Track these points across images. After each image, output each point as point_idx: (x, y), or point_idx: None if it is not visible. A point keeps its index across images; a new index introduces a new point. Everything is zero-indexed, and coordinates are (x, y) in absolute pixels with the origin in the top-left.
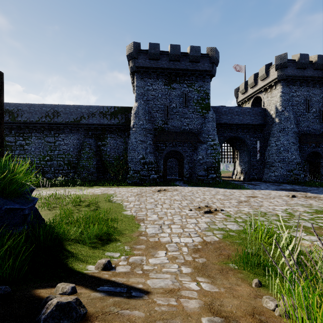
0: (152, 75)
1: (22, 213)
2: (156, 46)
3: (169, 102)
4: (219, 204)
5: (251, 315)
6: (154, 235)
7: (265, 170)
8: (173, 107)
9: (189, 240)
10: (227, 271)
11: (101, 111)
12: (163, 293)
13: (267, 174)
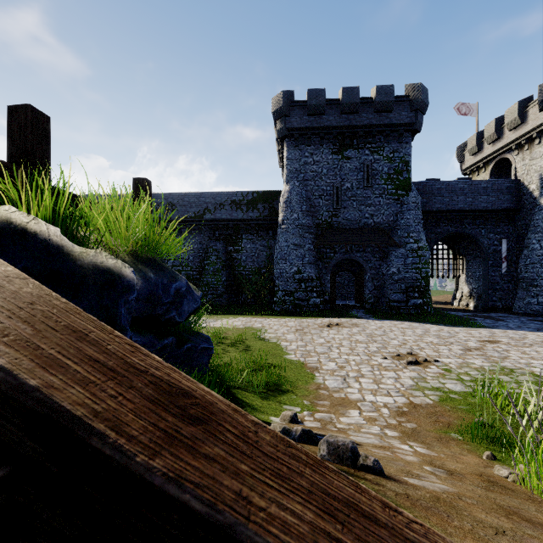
0: (312, 139)
1: (211, 352)
2: (319, 94)
3: (340, 181)
4: (430, 351)
5: (478, 475)
6: (338, 390)
7: (519, 292)
8: (347, 189)
9: (388, 400)
10: (448, 440)
11: (233, 200)
12: (374, 447)
13: (522, 301)
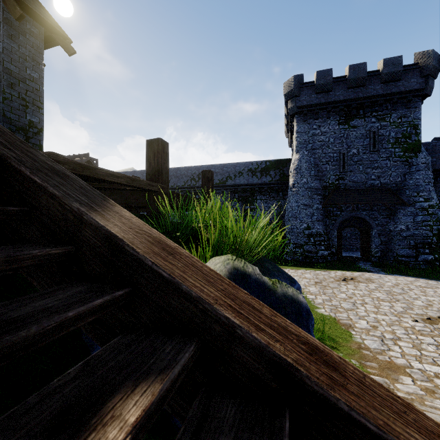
0: (319, 114)
1: None
2: (326, 74)
3: (346, 148)
4: None
5: None
6: (381, 352)
7: None
8: (353, 154)
9: (437, 370)
10: None
11: (250, 168)
12: None
13: None
